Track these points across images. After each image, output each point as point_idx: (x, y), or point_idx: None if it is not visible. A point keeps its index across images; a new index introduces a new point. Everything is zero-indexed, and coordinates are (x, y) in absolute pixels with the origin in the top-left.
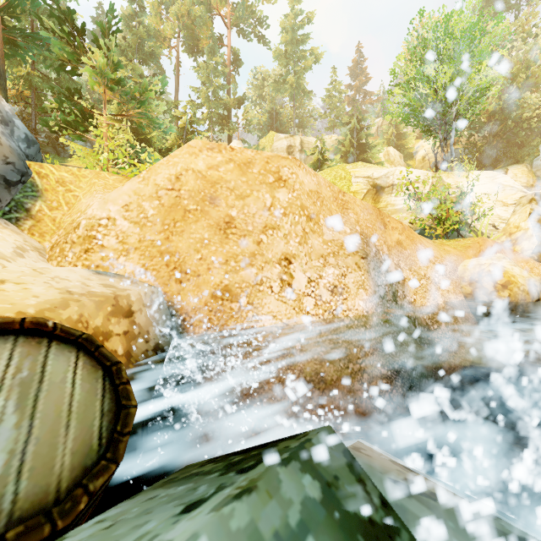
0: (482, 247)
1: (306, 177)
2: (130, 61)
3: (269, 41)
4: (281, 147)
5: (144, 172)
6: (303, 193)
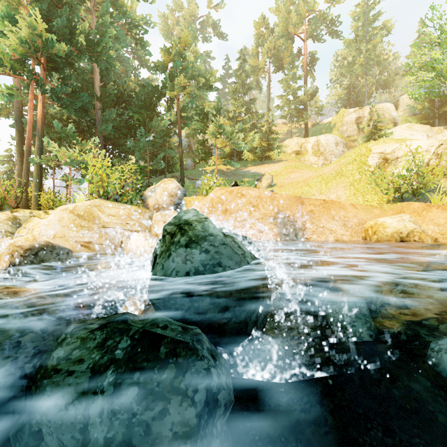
0: (404, 209)
1: (253, 192)
2: (238, 96)
3: (342, 33)
4: (350, 120)
5: (204, 199)
6: (251, 198)
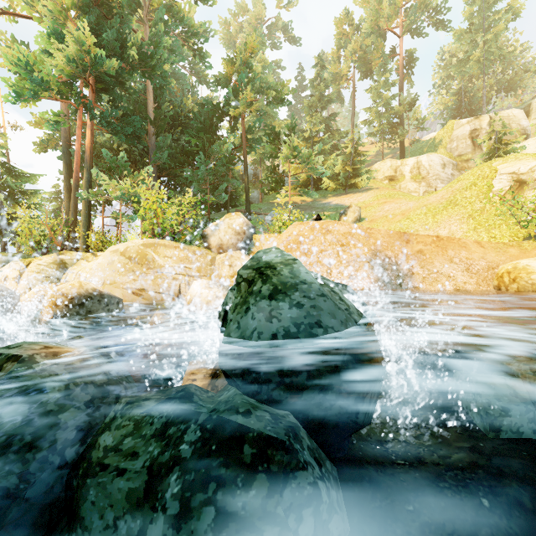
0: None
1: (341, 227)
2: (315, 111)
3: (450, 23)
4: (461, 134)
5: (279, 236)
6: (338, 235)
